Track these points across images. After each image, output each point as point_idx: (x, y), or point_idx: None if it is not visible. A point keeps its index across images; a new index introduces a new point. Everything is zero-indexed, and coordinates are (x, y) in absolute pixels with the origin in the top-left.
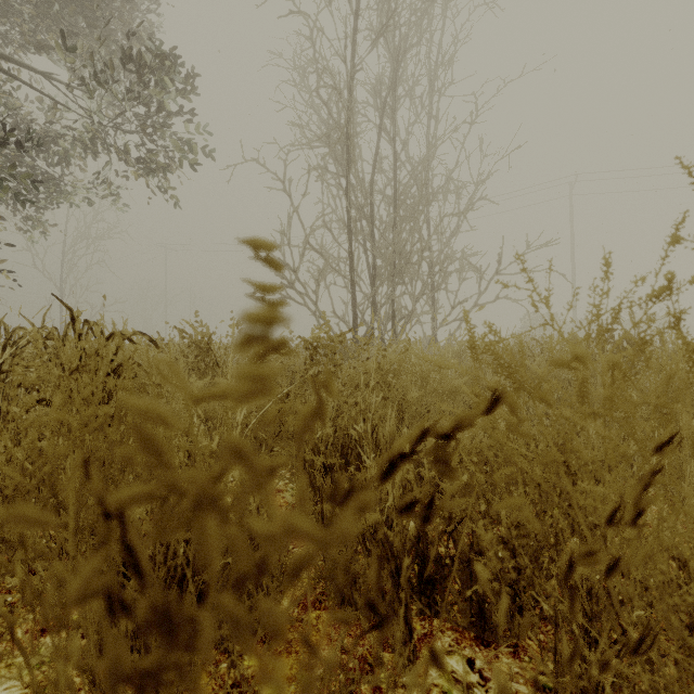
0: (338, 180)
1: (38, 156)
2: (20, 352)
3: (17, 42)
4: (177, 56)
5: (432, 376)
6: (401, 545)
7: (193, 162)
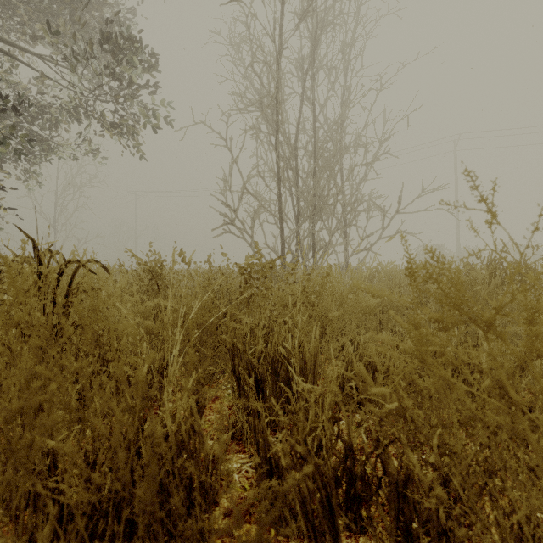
0: (270, 138)
1: (33, 121)
2: (2, 277)
3: (17, 32)
4: (141, 40)
5: (349, 297)
6: (329, 470)
7: (154, 124)
